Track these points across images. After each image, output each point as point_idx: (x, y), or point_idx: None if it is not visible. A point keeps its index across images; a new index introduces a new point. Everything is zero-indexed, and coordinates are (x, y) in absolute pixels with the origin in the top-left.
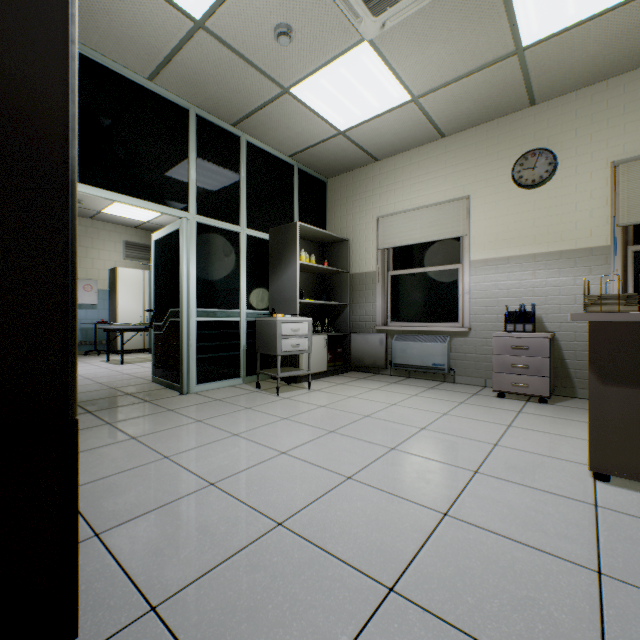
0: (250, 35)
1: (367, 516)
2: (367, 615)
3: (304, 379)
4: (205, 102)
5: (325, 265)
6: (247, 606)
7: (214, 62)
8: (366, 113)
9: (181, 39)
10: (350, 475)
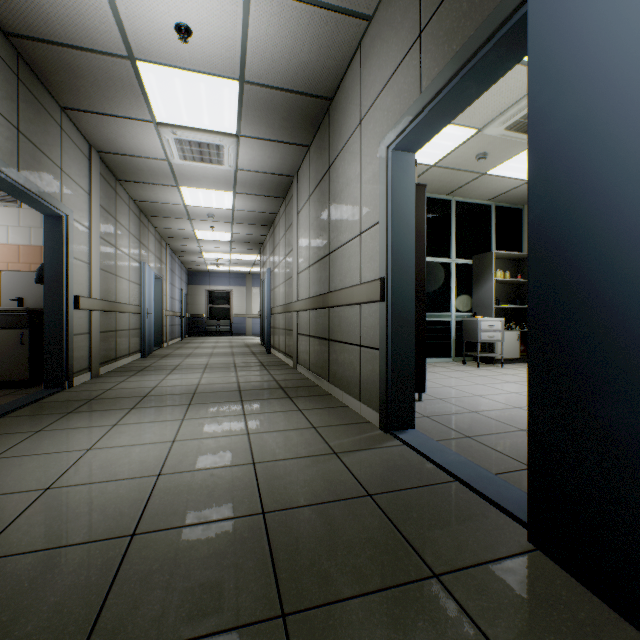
0: (460, 161)
1: (516, 399)
2: (506, 408)
3: (498, 362)
4: (430, 190)
5: (518, 278)
6: (466, 402)
7: (438, 175)
8: None
9: (421, 172)
10: (514, 392)
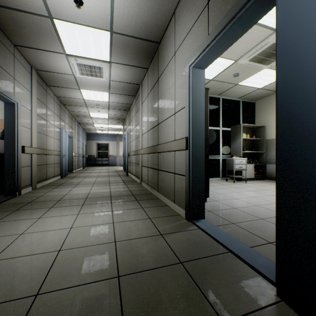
0: (225, 78)
1: (255, 200)
2: (251, 206)
3: (244, 180)
4: (209, 92)
5: (253, 137)
6: (230, 202)
7: (214, 85)
8: (269, 82)
9: (205, 83)
10: (254, 196)
